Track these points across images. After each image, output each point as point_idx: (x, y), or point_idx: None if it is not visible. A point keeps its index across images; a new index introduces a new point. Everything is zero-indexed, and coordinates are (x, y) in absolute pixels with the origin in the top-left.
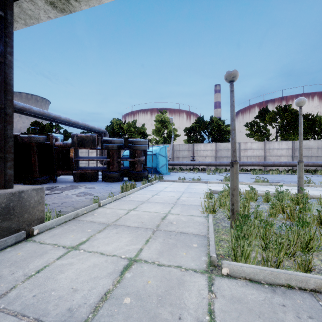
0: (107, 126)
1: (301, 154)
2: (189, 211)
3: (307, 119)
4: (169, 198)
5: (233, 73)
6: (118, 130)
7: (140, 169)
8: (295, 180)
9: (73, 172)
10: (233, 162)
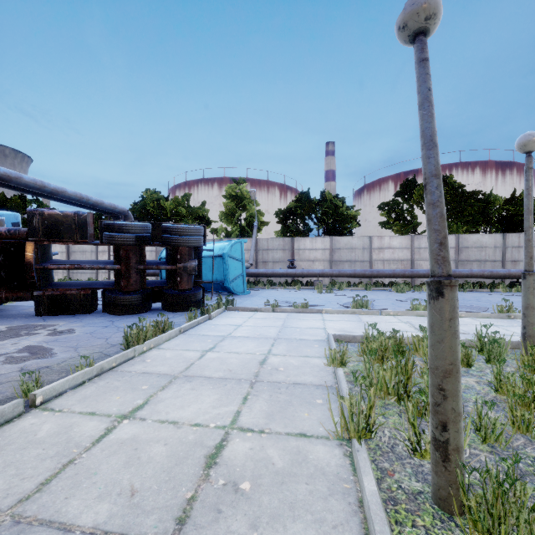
0: (135, 202)
1: (530, 256)
2: (293, 411)
3: (475, 200)
4: (241, 361)
5: (429, 2)
6: (155, 210)
7: (188, 287)
8: (473, 303)
9: (35, 294)
10: (442, 280)
